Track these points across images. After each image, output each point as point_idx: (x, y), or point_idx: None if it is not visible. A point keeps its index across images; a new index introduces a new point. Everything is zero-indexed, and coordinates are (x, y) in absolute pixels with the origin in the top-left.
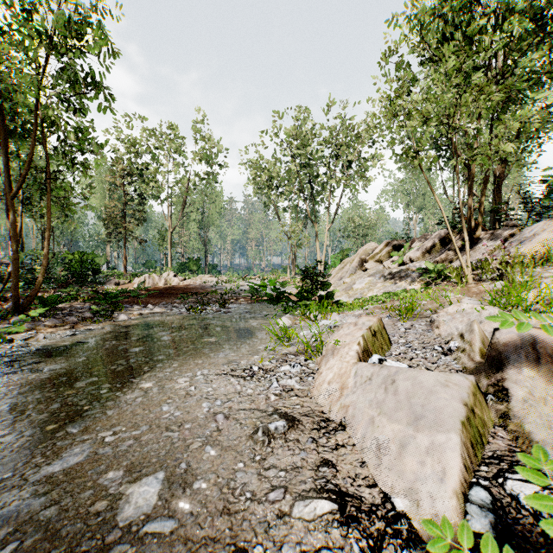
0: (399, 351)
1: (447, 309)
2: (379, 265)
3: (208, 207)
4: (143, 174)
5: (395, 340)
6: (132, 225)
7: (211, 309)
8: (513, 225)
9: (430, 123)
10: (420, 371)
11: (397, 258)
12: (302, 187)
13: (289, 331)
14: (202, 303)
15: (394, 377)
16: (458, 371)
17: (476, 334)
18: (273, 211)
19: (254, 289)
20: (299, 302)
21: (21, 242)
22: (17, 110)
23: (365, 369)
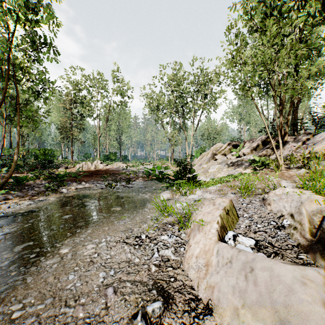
0: (245, 224)
1: (274, 191)
2: (224, 157)
3: (122, 122)
4: (82, 102)
5: (240, 213)
6: (76, 132)
7: (120, 185)
8: (308, 133)
9: (258, 69)
10: (275, 263)
11: (235, 153)
12: (177, 110)
13: (168, 202)
14: (115, 181)
15: (251, 263)
16: (293, 246)
17: (304, 216)
18: (160, 124)
19: (148, 172)
20: (175, 181)
21: (10, 142)
22: (0, 61)
23: (225, 250)
